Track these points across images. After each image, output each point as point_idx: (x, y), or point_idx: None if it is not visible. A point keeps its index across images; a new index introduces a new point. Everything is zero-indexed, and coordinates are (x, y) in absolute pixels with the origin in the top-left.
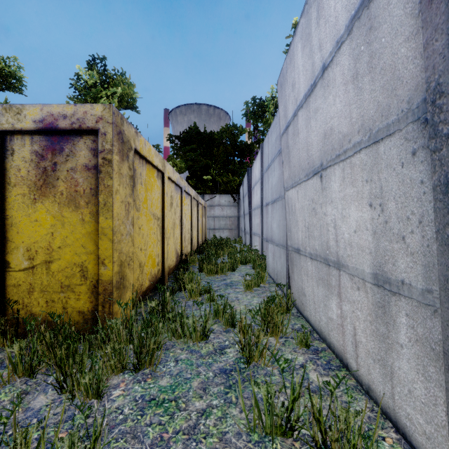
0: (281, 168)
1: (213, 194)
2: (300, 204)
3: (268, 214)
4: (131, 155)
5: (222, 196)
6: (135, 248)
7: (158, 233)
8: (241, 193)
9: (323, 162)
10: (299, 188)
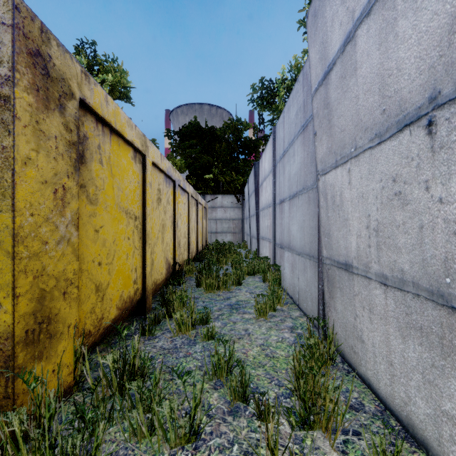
0: (307, 149)
1: (215, 195)
2: (356, 191)
3: (283, 213)
4: (72, 107)
5: (224, 196)
6: (85, 262)
7: (136, 238)
8: (246, 192)
9: (443, 88)
10: (355, 163)
